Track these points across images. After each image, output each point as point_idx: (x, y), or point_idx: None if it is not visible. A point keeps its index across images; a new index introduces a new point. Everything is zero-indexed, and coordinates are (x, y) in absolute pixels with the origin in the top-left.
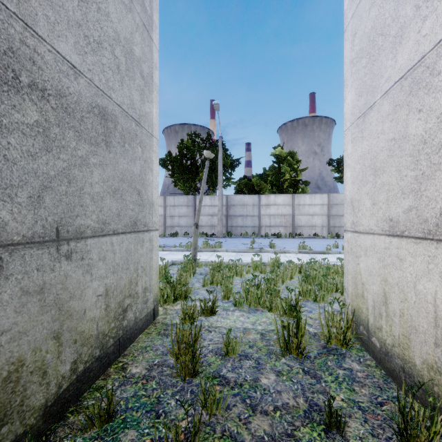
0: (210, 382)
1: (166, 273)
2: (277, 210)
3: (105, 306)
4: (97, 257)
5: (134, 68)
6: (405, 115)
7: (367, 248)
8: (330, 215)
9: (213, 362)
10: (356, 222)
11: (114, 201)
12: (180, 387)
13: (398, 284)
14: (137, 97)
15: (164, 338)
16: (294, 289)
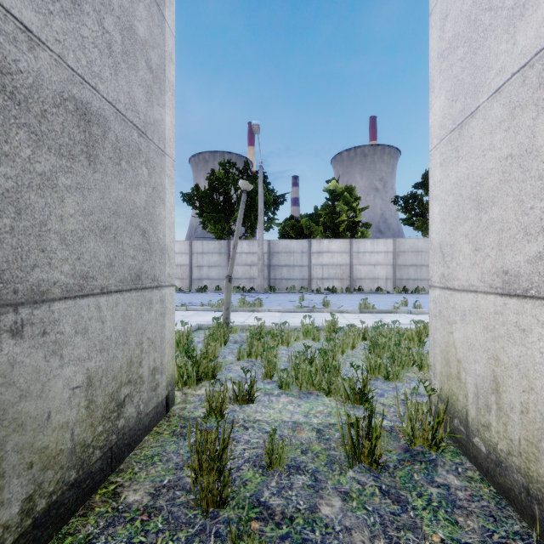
0: (246, 516)
1: (188, 342)
2: (332, 258)
3: (86, 402)
4: (71, 330)
5: (136, 53)
6: (531, 120)
7: (465, 312)
8: (396, 265)
9: (249, 480)
10: (447, 274)
11: (103, 244)
12: (199, 527)
13: (518, 365)
14: (141, 95)
15: (179, 441)
16: (358, 361)
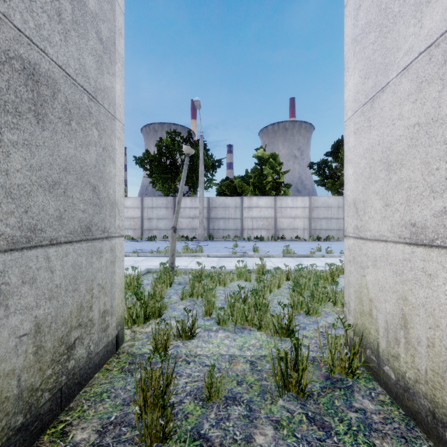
0: None
1: (137, 285)
2: (260, 212)
3: (34, 348)
4: (18, 280)
5: (86, 24)
6: (437, 92)
7: (376, 258)
8: (311, 218)
9: (191, 413)
10: (360, 226)
11: (52, 198)
12: None
13: (424, 305)
14: (92, 63)
15: (127, 377)
16: (283, 299)
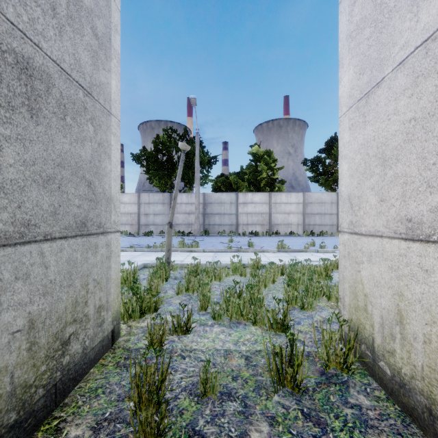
0: None
1: (134, 279)
2: (255, 208)
3: (28, 344)
4: (11, 276)
5: (81, 19)
6: (434, 86)
7: (371, 254)
8: (305, 214)
9: (185, 409)
10: (355, 221)
11: (47, 193)
12: None
13: (421, 301)
14: (87, 58)
15: (123, 372)
16: (278, 294)
